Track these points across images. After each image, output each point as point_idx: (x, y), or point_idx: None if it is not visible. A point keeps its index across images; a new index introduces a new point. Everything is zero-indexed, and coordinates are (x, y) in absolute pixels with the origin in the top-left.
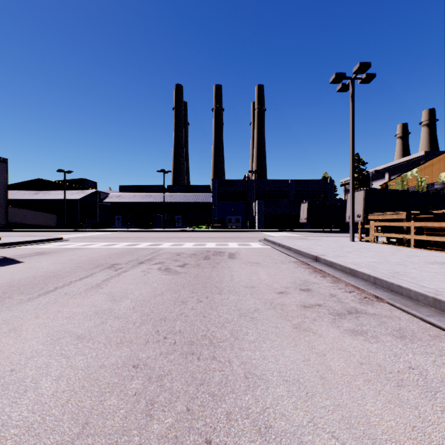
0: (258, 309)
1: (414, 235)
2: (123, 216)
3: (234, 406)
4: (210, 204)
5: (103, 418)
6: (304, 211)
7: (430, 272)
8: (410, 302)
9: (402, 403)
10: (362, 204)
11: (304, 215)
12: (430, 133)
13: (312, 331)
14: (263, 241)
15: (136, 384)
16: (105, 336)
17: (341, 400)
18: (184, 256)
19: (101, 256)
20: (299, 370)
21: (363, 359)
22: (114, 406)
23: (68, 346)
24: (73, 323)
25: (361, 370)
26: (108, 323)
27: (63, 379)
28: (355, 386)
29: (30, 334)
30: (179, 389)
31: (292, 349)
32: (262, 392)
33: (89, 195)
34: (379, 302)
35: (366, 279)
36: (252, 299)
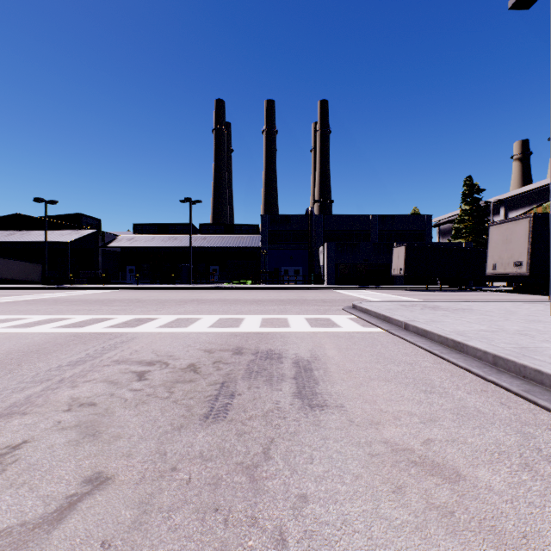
0: None
1: None
2: (138, 267)
3: None
4: (258, 250)
5: None
6: (400, 257)
7: None
8: None
9: None
10: (526, 242)
11: (399, 265)
12: None
13: None
14: (356, 312)
15: None
16: None
17: None
18: (154, 382)
19: None
20: None
21: None
22: None
23: None
24: None
25: None
26: None
27: None
28: None
29: None
30: None
31: None
32: None
33: (87, 237)
34: None
35: None
36: None
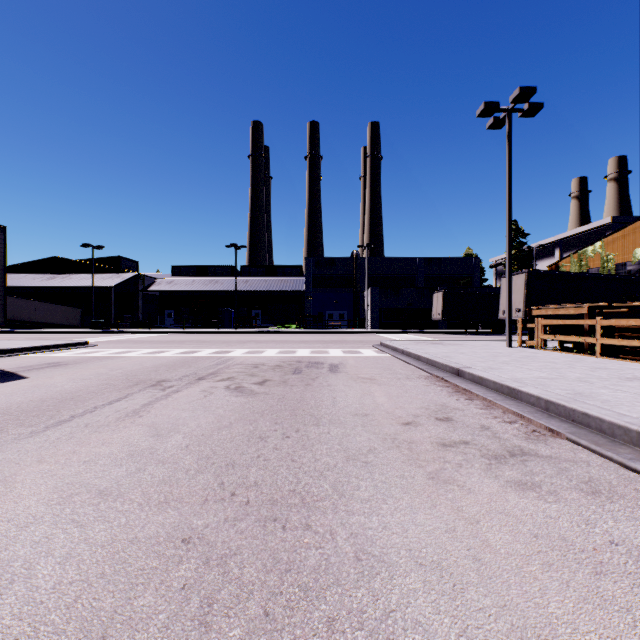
0: (374, 448)
1: (601, 338)
2: (177, 311)
3: (340, 608)
4: (302, 294)
5: (131, 629)
6: (439, 303)
7: (629, 392)
8: (602, 438)
9: (606, 603)
10: (523, 292)
11: (438, 310)
12: (620, 191)
13: (457, 483)
14: (380, 347)
15: (186, 570)
16: (141, 491)
17: (508, 598)
18: (264, 368)
19: (143, 368)
20: (440, 546)
21: (539, 529)
22: (149, 608)
23: (84, 508)
24: (94, 471)
25: (536, 546)
26: (148, 471)
27: (72, 561)
28: (529, 574)
29: (28, 488)
30: (252, 578)
31: (427, 512)
32: (383, 584)
33: (127, 281)
34: (555, 438)
35: (534, 403)
36: (365, 433)
